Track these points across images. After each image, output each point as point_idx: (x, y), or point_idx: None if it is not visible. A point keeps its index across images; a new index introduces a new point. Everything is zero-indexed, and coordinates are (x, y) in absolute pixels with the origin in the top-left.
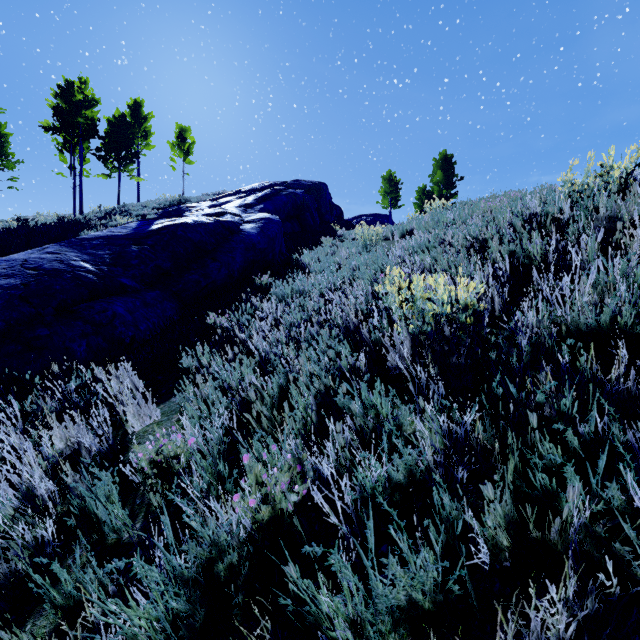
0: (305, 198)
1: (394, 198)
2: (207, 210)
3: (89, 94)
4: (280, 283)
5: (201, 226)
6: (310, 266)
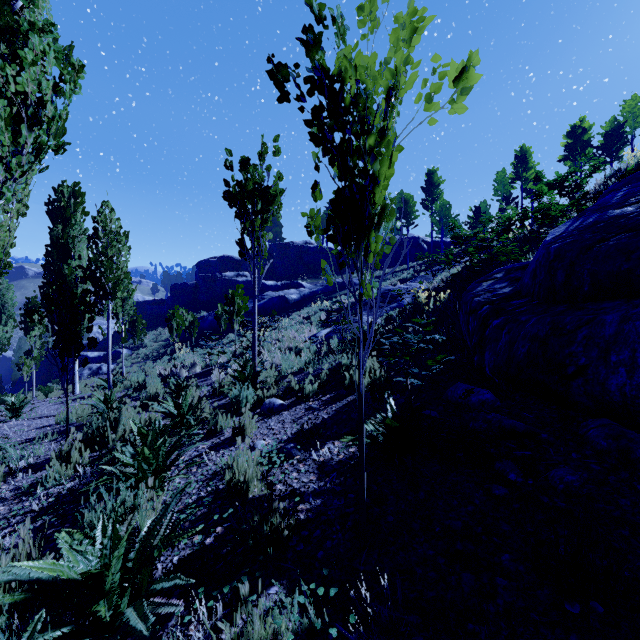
0: None
1: None
2: None
3: (585, 125)
4: None
5: None
6: None
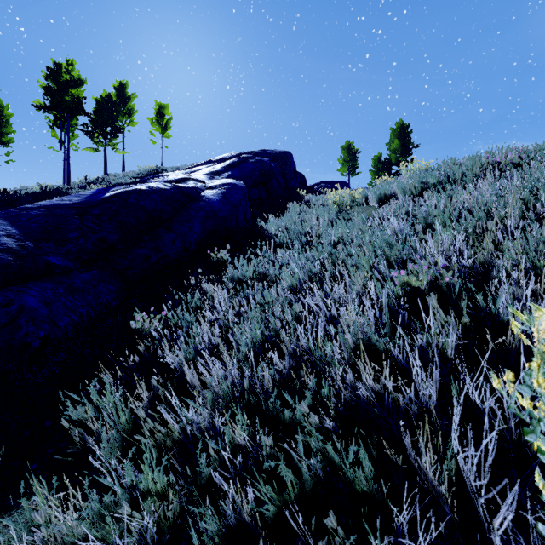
0: (271, 165)
1: (352, 166)
2: (170, 176)
3: (75, 75)
4: (240, 260)
5: (156, 193)
6: (276, 236)
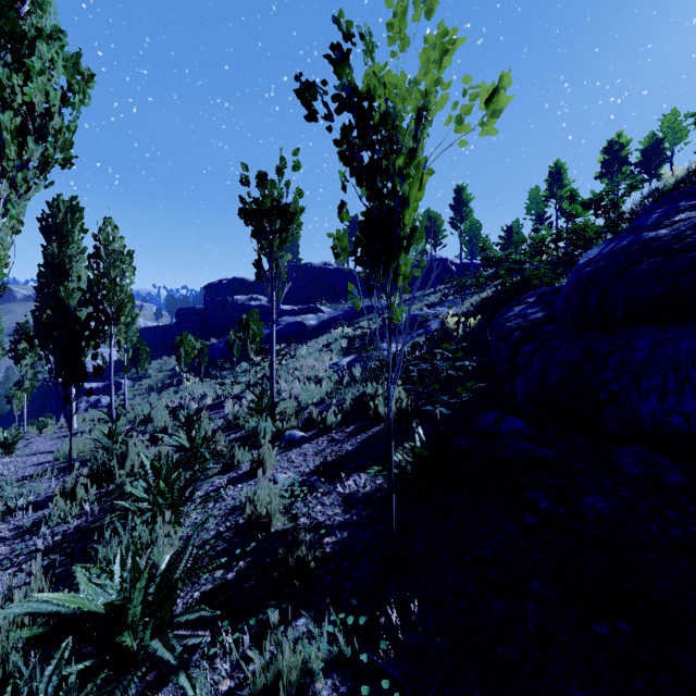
0: None
1: None
2: None
3: (623, 141)
4: None
5: None
6: None
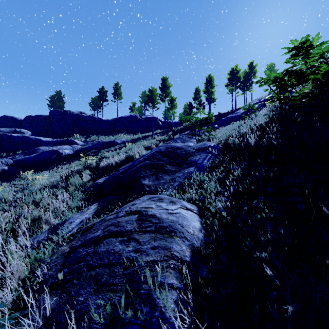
0: None
1: None
2: None
3: (238, 69)
4: None
5: None
6: None
